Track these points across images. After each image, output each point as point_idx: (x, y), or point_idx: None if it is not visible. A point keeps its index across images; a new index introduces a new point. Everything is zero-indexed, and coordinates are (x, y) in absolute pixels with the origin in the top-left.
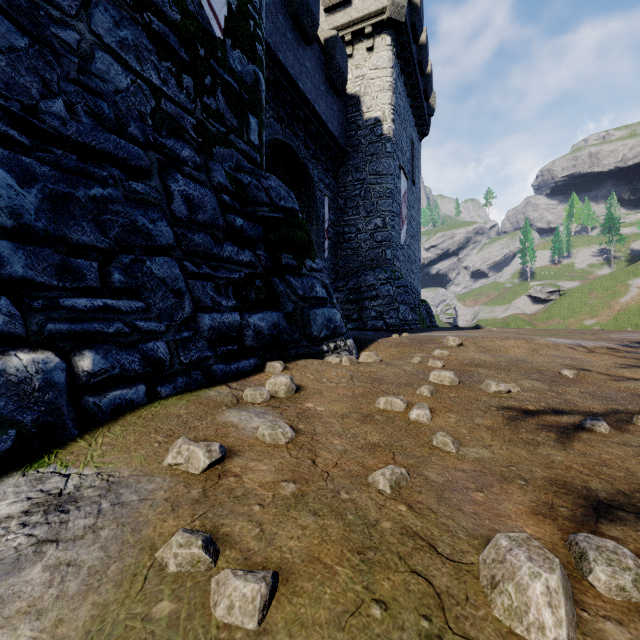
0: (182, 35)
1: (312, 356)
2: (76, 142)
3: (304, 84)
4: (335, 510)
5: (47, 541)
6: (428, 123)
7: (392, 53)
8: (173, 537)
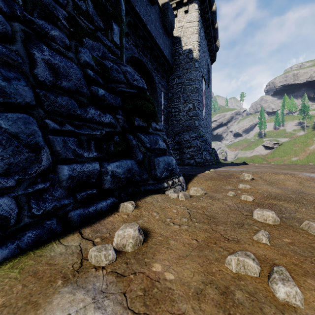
0: None
1: (156, 191)
2: None
3: (150, 27)
4: None
5: None
6: (215, 55)
7: (198, 13)
8: None
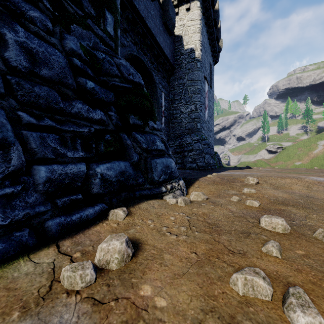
0: None
1: (153, 196)
2: None
3: (150, 24)
4: None
5: None
6: (218, 56)
7: (200, 11)
8: None
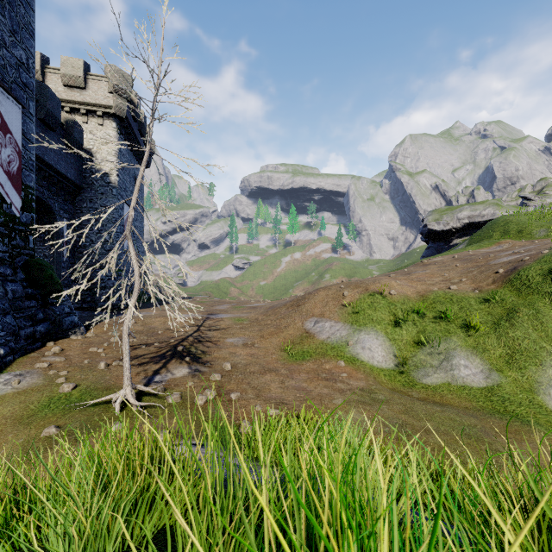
0: (5, 224)
1: (64, 337)
2: None
3: (49, 156)
4: (77, 366)
5: (25, 377)
6: (150, 160)
7: (117, 133)
8: (51, 371)
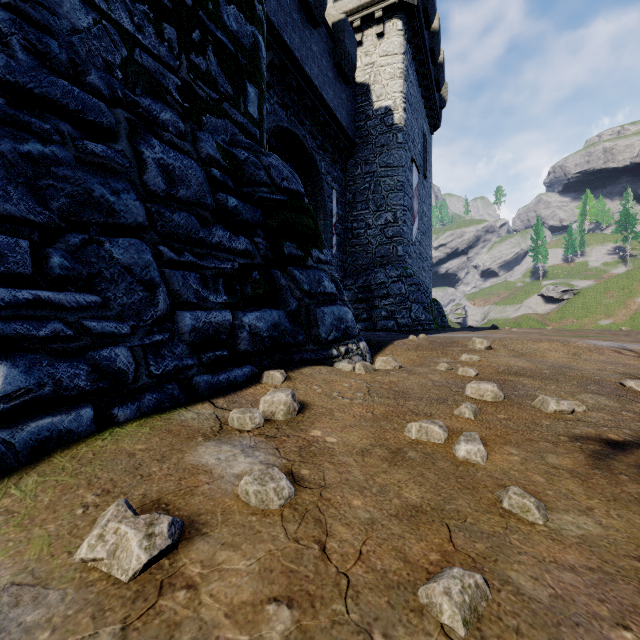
0: None
1: (319, 362)
2: (4, 81)
3: (311, 69)
4: None
5: None
6: (440, 115)
7: (403, 38)
8: None
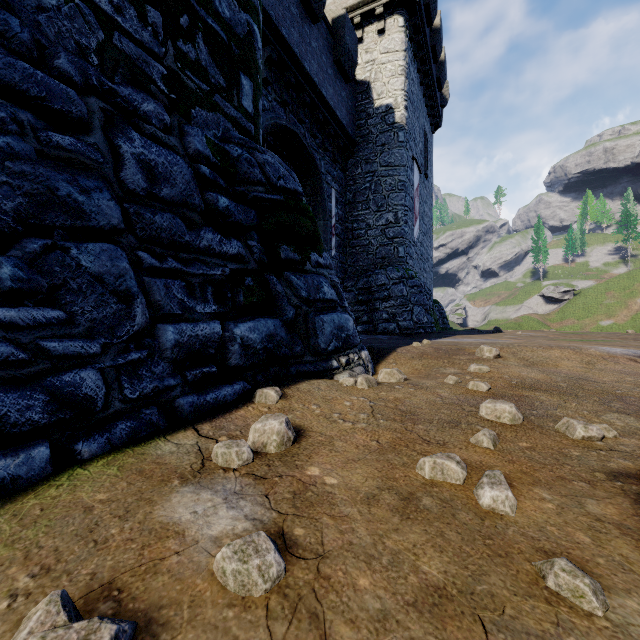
0: None
1: (318, 374)
2: None
3: (310, 65)
4: None
5: None
6: (441, 114)
7: (405, 35)
8: None
